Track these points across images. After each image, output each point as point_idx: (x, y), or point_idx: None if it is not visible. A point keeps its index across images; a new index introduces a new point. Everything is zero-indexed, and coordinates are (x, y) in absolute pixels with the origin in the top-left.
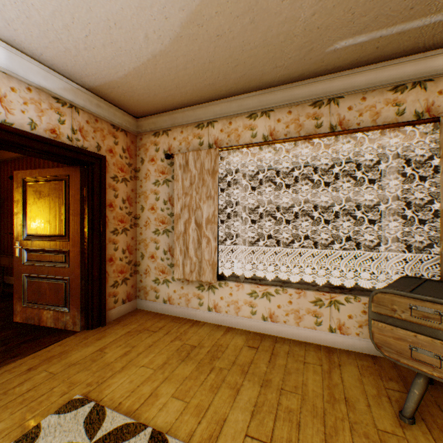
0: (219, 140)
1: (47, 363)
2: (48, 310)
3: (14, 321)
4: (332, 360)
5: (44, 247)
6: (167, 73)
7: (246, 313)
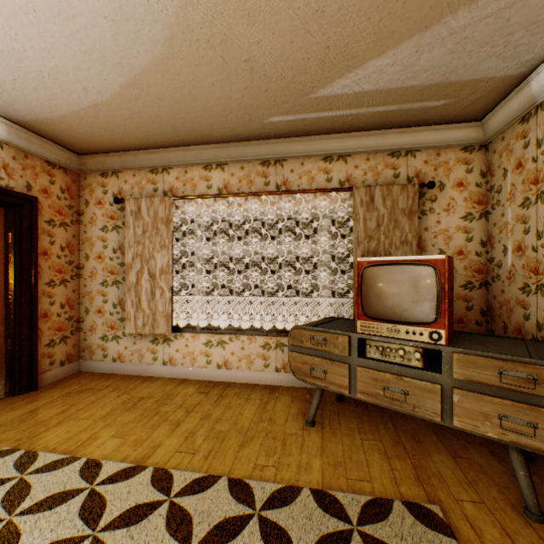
0: (175, 188)
1: None
2: None
3: None
4: (273, 395)
5: None
6: (112, 119)
7: (202, 363)
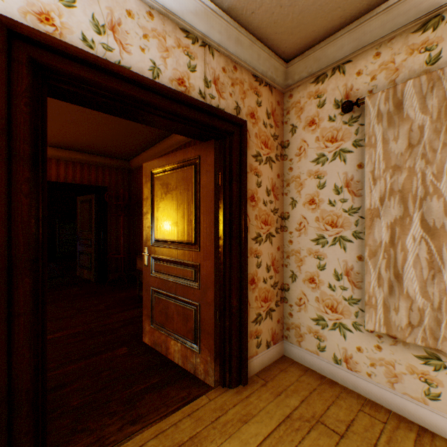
0: None
1: None
2: (175, 340)
3: (143, 341)
4: None
5: (171, 256)
6: None
7: None
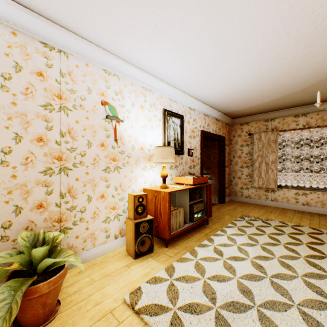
0: (277, 127)
1: (219, 208)
2: None
3: None
4: None
5: None
6: (261, 106)
7: (292, 202)
